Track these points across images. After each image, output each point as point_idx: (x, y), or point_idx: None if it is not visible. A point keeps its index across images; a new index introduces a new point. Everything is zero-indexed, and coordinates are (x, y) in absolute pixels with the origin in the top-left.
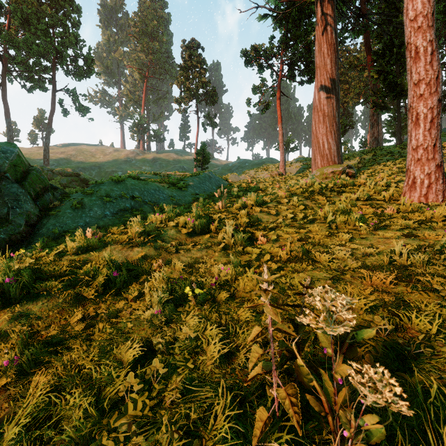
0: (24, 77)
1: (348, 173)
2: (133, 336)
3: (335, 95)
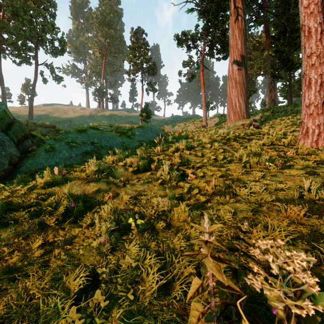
0: (14, 54)
1: (254, 125)
2: (83, 262)
3: (244, 67)
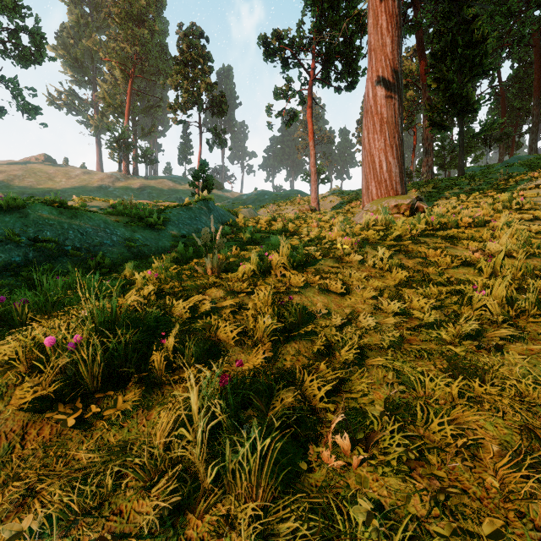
0: None
1: (419, 209)
2: None
3: (398, 92)
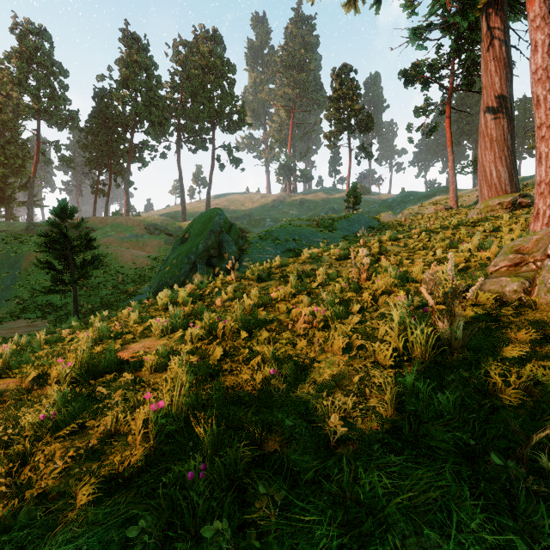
0: (190, 141)
1: (521, 203)
2: None
3: (506, 115)
